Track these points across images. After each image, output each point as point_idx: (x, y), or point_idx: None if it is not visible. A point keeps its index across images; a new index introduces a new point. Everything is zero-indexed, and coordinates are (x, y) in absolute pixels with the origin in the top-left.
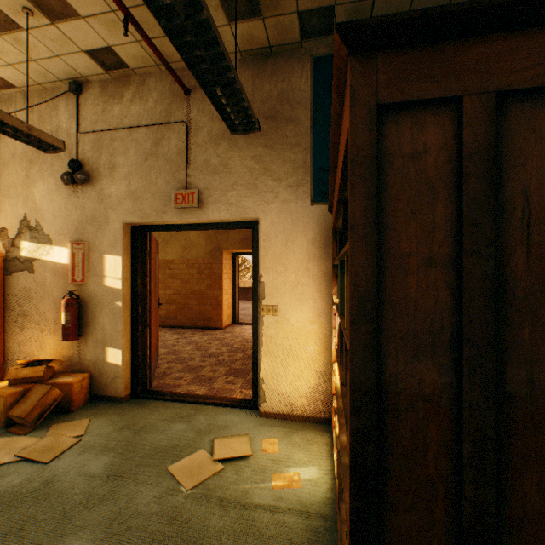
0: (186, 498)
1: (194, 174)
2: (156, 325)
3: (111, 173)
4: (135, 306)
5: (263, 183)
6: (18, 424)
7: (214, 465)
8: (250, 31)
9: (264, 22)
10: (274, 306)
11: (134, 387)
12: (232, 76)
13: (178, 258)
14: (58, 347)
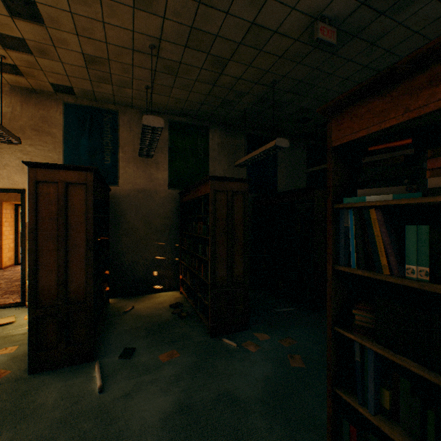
0: None
1: None
2: None
3: None
4: None
5: None
6: None
7: None
8: (17, 80)
9: (27, 79)
10: None
11: None
12: None
13: None
14: None
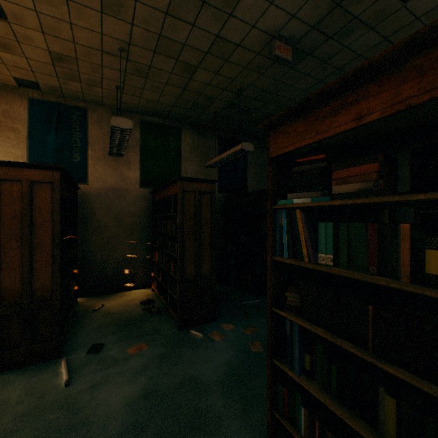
0: None
1: None
2: None
3: None
4: None
5: None
6: None
7: None
8: None
9: None
10: None
11: None
12: None
13: None
14: None
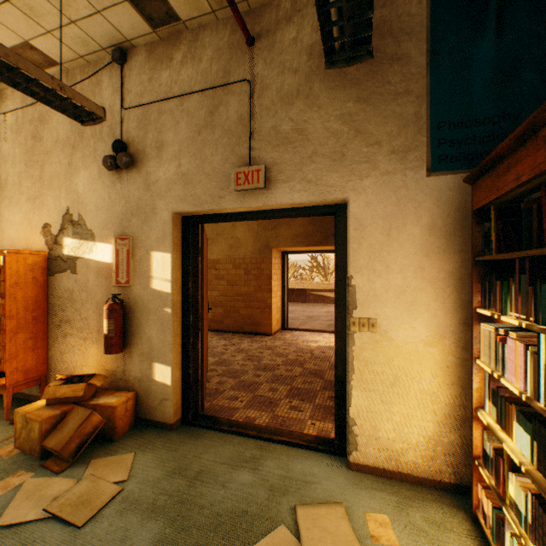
0: None
1: (259, 147)
2: (206, 334)
3: (158, 153)
4: (186, 314)
5: (354, 150)
6: (54, 455)
7: None
8: None
9: None
10: (370, 320)
11: (184, 412)
12: None
13: (224, 257)
14: (101, 359)
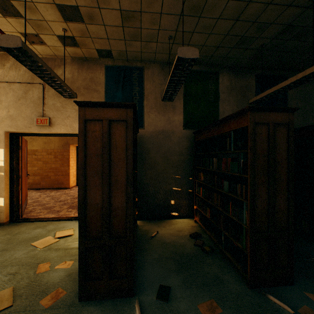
0: (40, 251)
1: (47, 110)
2: (25, 186)
3: None
4: (12, 175)
5: None
6: None
7: (55, 240)
8: (75, 51)
9: (81, 49)
10: None
11: (11, 217)
12: (60, 82)
13: (41, 148)
14: None
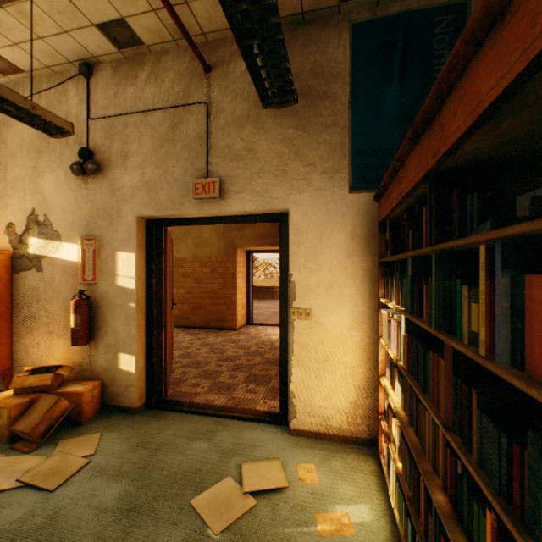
0: None
1: (215, 161)
2: (170, 327)
3: (123, 162)
4: (150, 308)
5: (294, 169)
6: (23, 439)
7: (244, 499)
8: None
9: None
10: (307, 310)
11: (148, 397)
12: (277, 21)
13: (191, 256)
14: (67, 352)
